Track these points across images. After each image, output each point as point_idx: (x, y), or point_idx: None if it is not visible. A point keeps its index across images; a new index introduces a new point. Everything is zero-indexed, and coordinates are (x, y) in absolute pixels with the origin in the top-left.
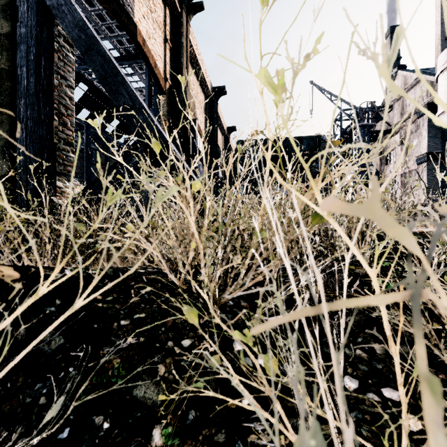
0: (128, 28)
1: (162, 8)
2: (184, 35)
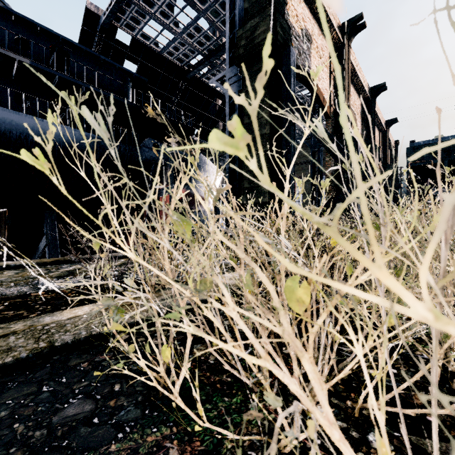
0: (308, 83)
1: (327, 48)
2: (346, 60)
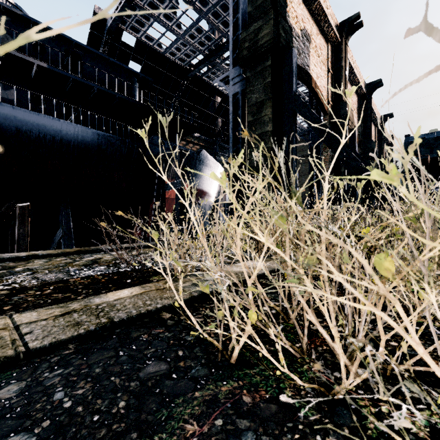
0: (307, 82)
1: (325, 46)
2: (343, 58)
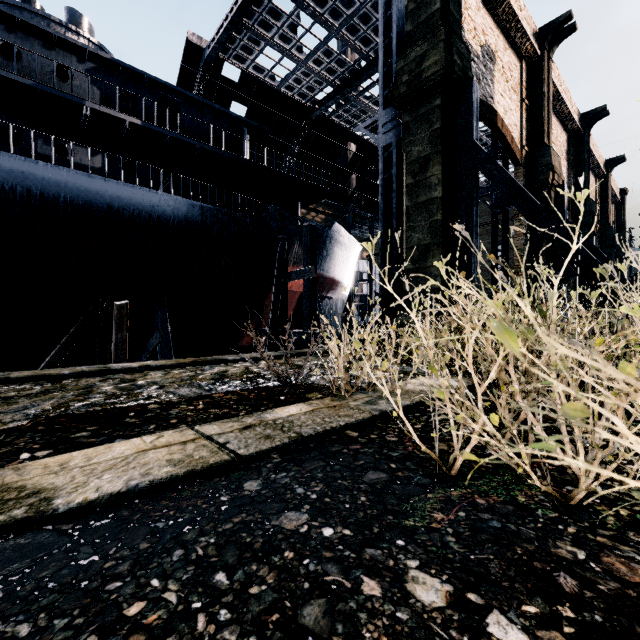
0: (490, 120)
1: (517, 65)
2: (545, 81)
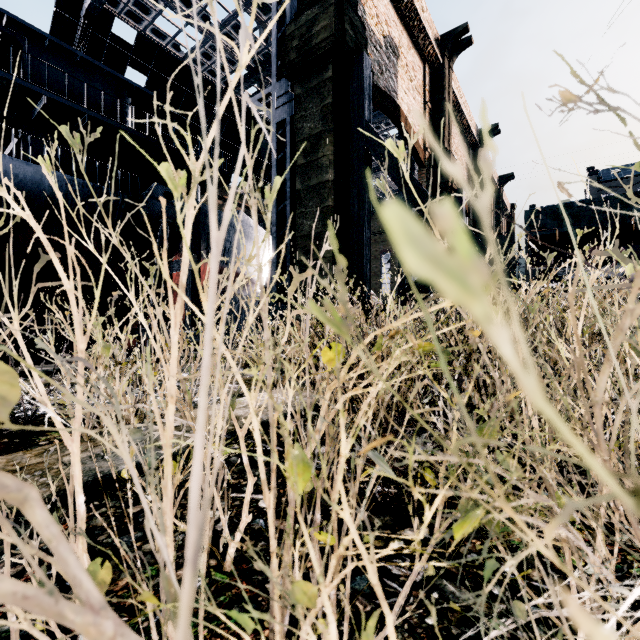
0: (393, 115)
1: (421, 68)
2: (446, 88)
